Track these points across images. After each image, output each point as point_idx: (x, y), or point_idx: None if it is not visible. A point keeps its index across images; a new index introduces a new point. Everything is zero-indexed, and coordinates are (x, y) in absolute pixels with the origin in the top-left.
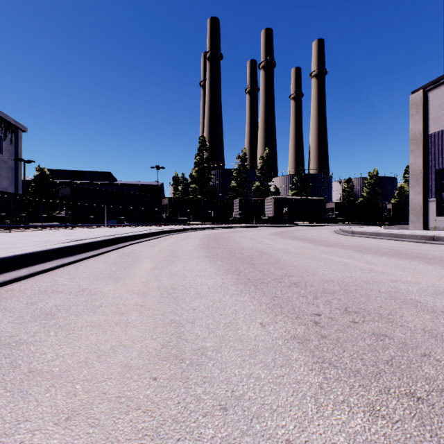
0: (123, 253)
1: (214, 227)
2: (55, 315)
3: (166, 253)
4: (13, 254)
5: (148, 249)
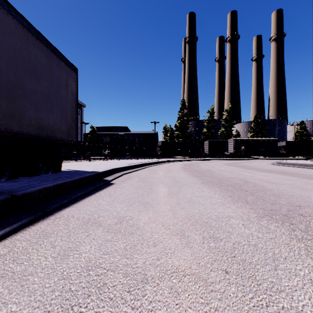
0: (149, 169)
1: (190, 160)
2: (146, 178)
3: (166, 169)
4: (122, 166)
5: (158, 168)
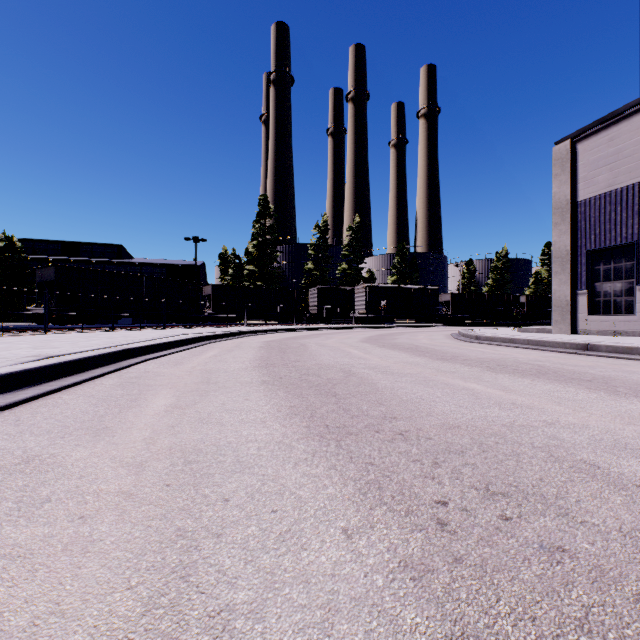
0: (126, 378)
1: (280, 330)
2: None
3: (199, 377)
4: None
5: (170, 369)
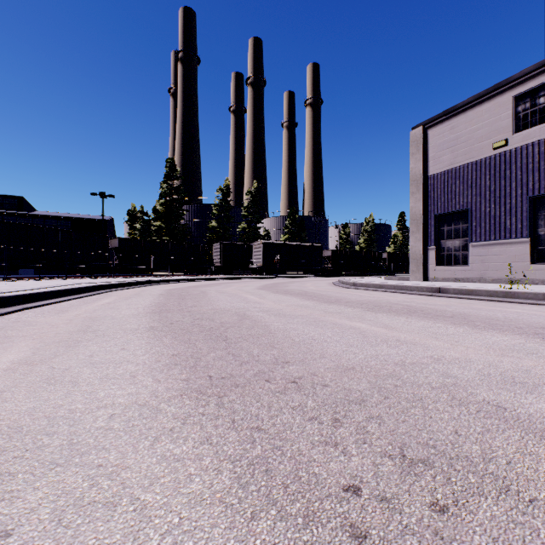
0: None
1: (184, 280)
2: None
3: (78, 325)
4: None
5: (48, 318)
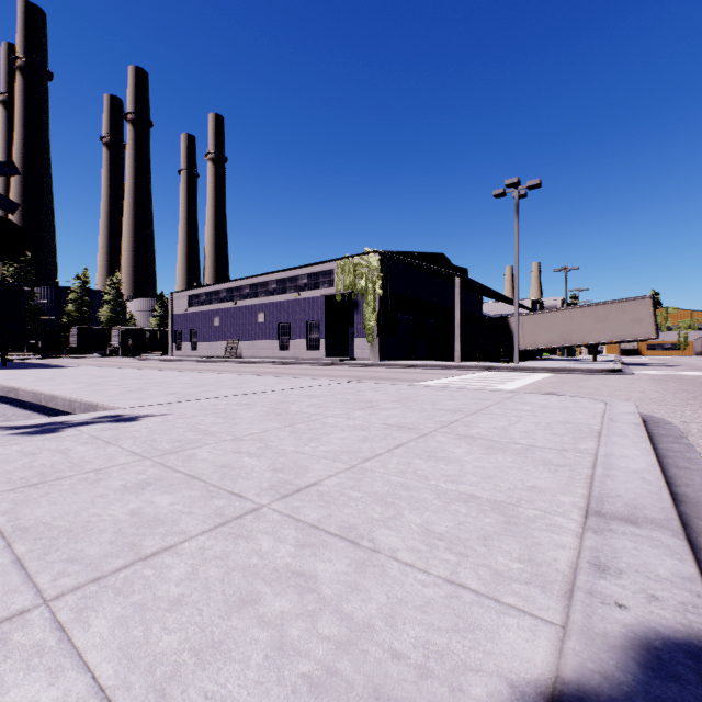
0: None
1: (45, 358)
2: None
3: None
4: None
5: None
